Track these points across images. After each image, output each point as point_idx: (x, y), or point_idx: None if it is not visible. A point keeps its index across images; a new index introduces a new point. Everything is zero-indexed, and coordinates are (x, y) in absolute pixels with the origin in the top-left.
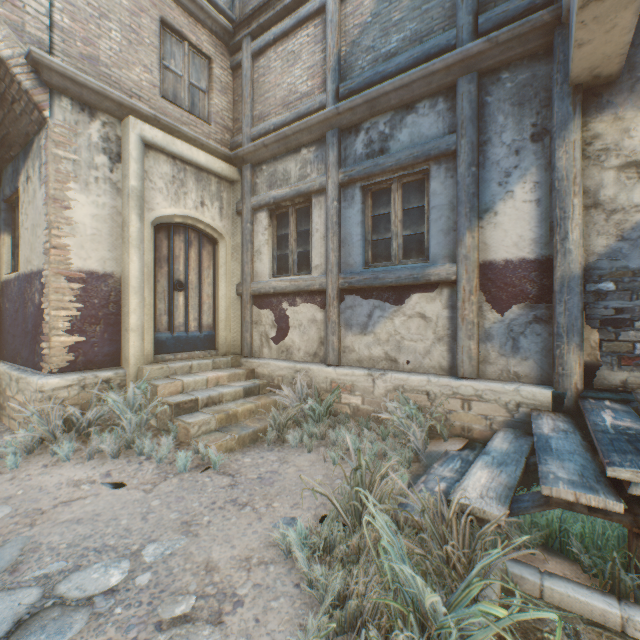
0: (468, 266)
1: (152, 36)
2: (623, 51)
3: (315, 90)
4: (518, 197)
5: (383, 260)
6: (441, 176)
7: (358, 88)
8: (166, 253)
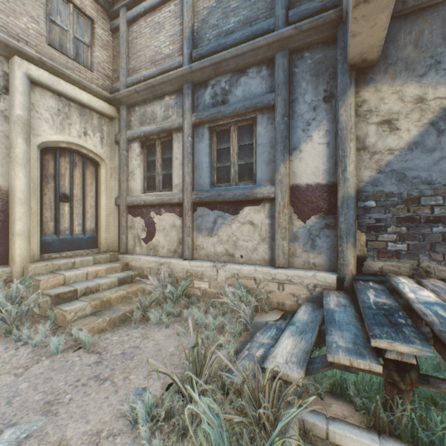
0: (282, 188)
1: None
2: (380, 43)
3: (175, 53)
4: (315, 140)
5: (225, 182)
6: (264, 123)
7: (206, 54)
8: (53, 171)
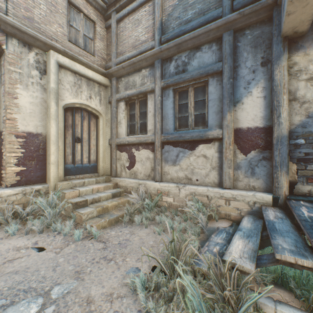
0: (228, 130)
1: (63, 9)
2: (310, 18)
3: (149, 39)
4: (254, 95)
5: (184, 127)
6: (214, 84)
7: (171, 38)
8: (71, 123)
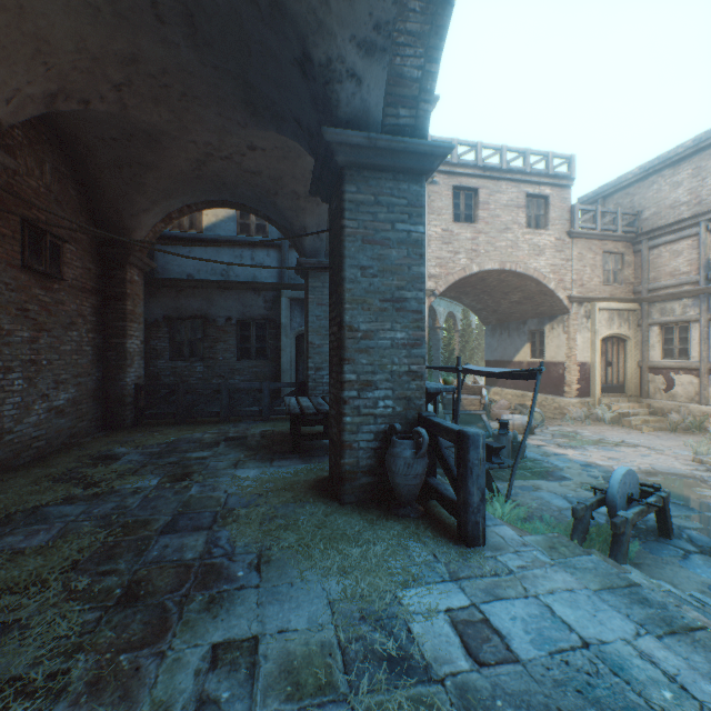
0: None
1: (599, 262)
2: None
3: (691, 272)
4: None
5: None
6: None
7: None
8: (603, 350)
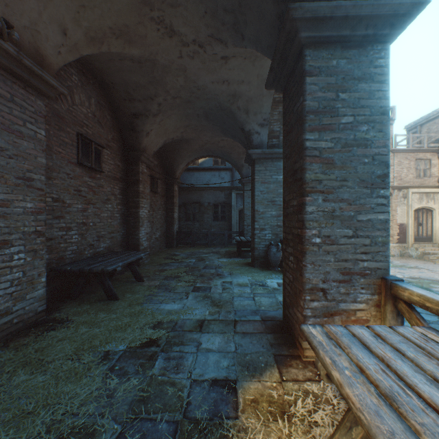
0: None
1: (412, 165)
2: None
3: None
4: None
5: None
6: None
7: None
8: (416, 216)
